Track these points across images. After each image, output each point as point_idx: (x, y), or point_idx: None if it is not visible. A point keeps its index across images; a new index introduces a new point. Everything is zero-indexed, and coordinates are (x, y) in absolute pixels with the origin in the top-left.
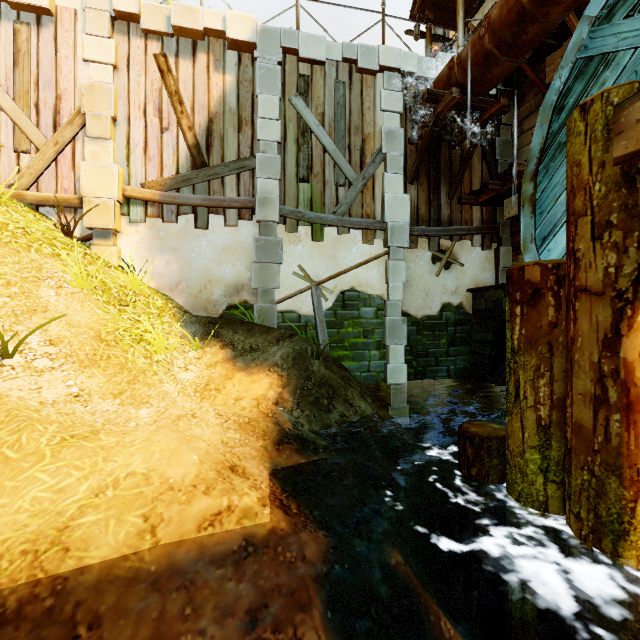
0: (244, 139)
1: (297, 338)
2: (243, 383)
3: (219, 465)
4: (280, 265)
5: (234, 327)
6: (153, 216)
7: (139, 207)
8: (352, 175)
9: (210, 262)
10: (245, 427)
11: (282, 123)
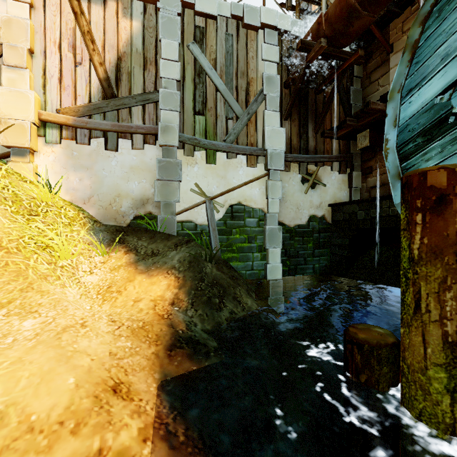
0: (149, 76)
1: (193, 244)
2: (143, 285)
3: (99, 386)
4: (179, 183)
5: (139, 234)
6: (67, 138)
7: (54, 130)
8: (239, 111)
9: (119, 179)
10: (138, 332)
11: (181, 65)
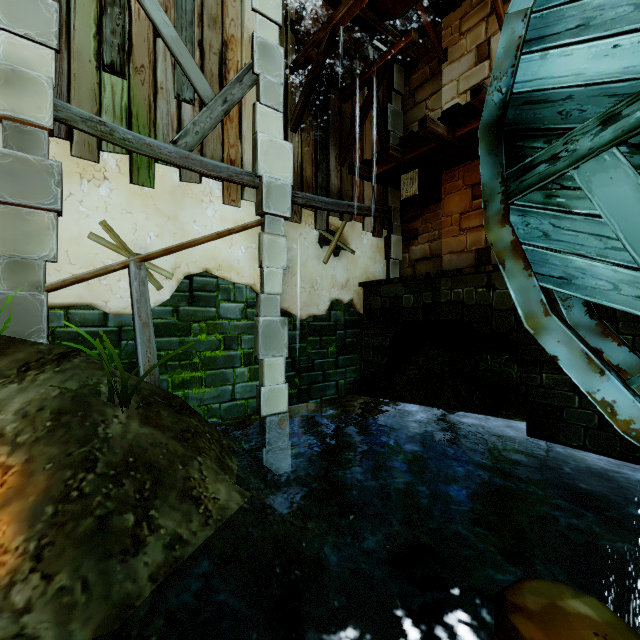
0: None
1: (78, 361)
2: None
3: None
4: (59, 217)
5: None
6: None
7: None
8: (206, 90)
9: None
10: None
11: None
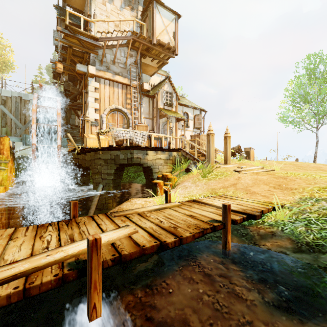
0: None
1: None
2: None
3: None
4: None
5: None
6: None
7: None
8: (21, 126)
9: None
10: None
11: None
